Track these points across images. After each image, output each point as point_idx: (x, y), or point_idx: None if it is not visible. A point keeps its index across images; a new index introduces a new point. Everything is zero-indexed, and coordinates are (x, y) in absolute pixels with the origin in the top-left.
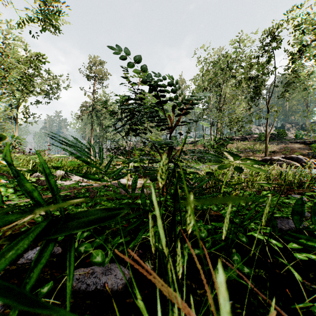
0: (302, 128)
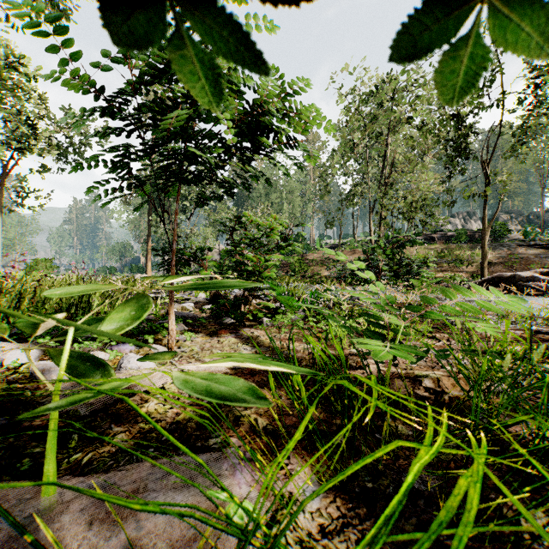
0: (530, 221)
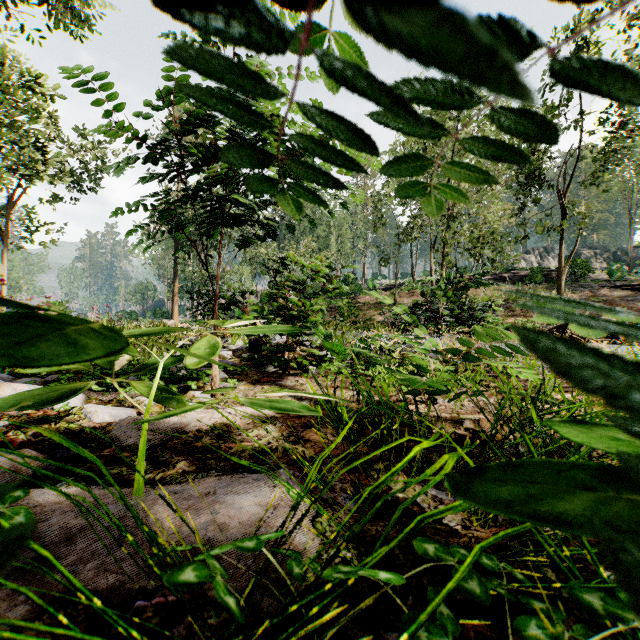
0: (617, 257)
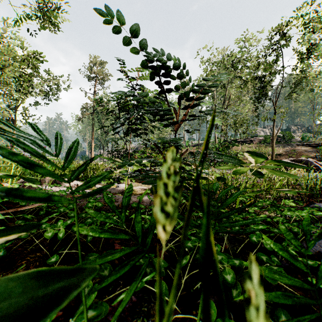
0: (308, 130)
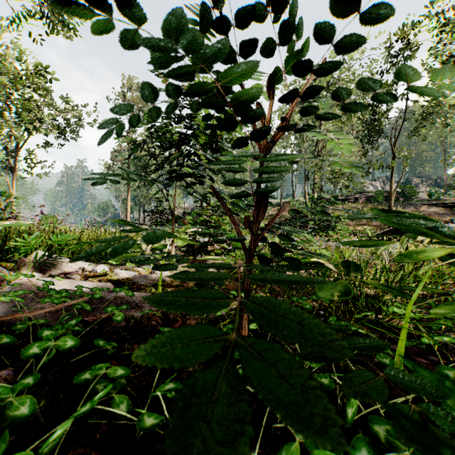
0: (437, 183)
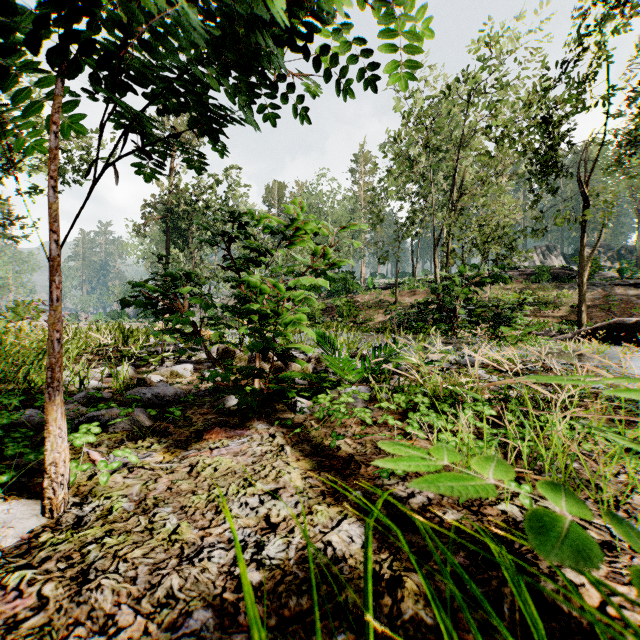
0: (621, 256)
